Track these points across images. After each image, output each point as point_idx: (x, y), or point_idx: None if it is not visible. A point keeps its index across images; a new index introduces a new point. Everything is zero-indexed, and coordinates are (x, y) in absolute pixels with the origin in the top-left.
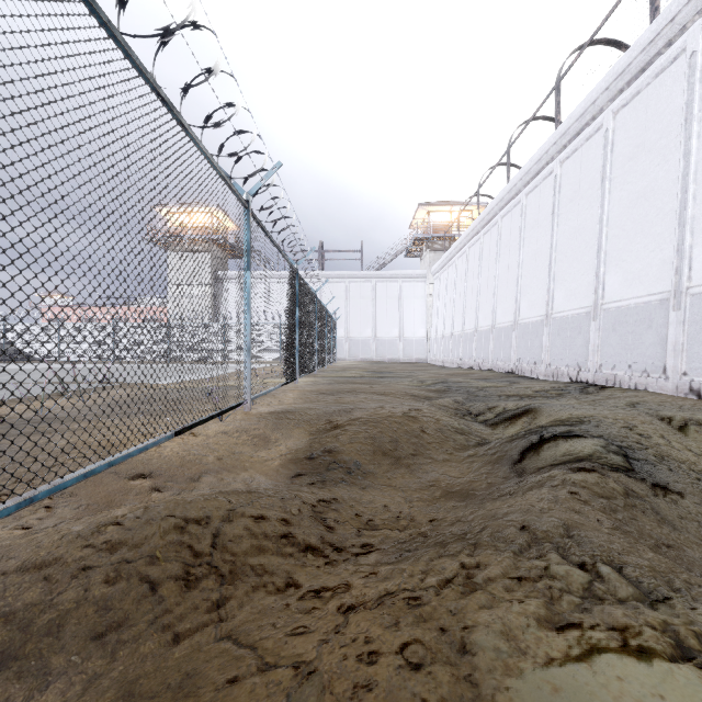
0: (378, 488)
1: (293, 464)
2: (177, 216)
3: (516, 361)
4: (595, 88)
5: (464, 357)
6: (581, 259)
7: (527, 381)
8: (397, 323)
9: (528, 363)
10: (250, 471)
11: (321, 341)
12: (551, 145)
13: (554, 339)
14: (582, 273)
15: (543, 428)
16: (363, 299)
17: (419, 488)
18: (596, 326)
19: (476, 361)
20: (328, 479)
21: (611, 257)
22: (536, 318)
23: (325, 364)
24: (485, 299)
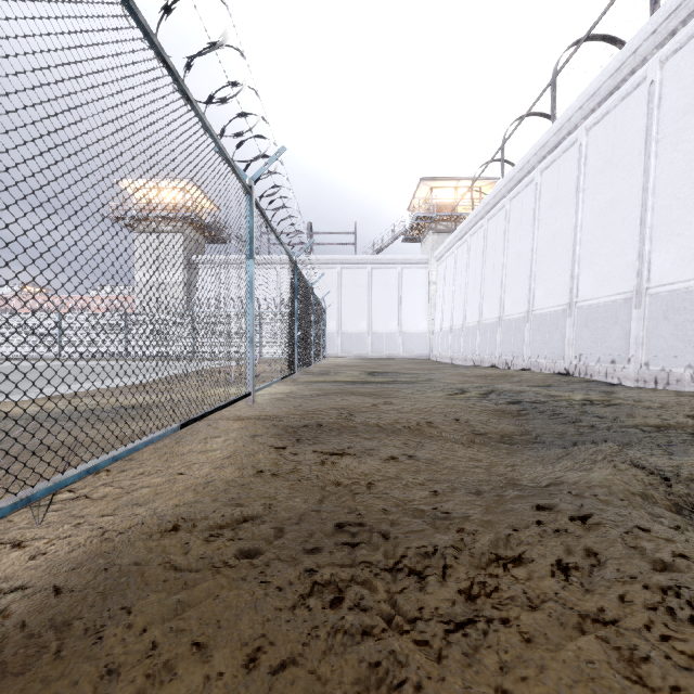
0: None
1: None
2: (145, 192)
3: (573, 358)
4: None
5: (483, 352)
6: None
7: (616, 389)
8: (396, 314)
9: (598, 362)
10: None
11: (306, 331)
12: (645, 37)
13: (655, 326)
14: None
15: None
16: (357, 288)
17: None
18: None
19: (502, 358)
20: None
21: None
22: (614, 297)
23: (311, 362)
24: (515, 280)
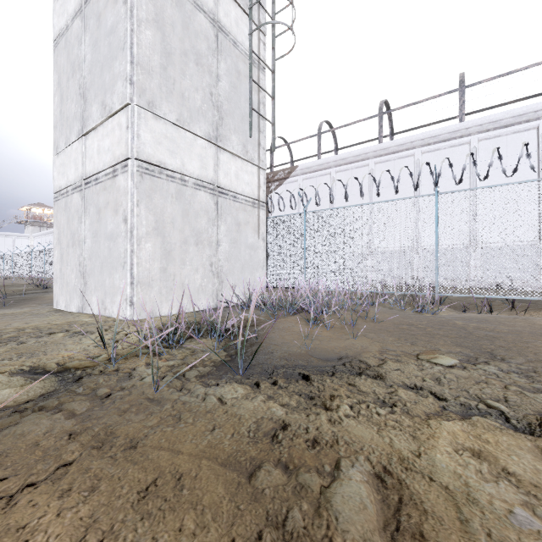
0: None
1: None
2: None
3: None
4: None
5: None
6: None
7: None
8: None
9: None
10: None
11: None
12: None
13: None
14: None
15: None
16: None
17: None
18: None
19: None
20: None
21: None
22: None
23: None
24: None
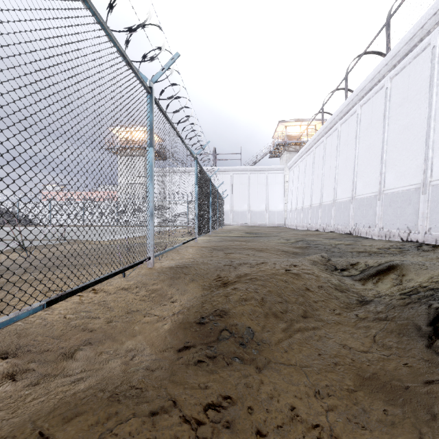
0: (277, 369)
1: (182, 331)
2: (123, 134)
3: (353, 225)
4: (423, 15)
5: (312, 222)
6: (410, 148)
7: (365, 240)
8: (264, 200)
9: (363, 227)
10: (138, 337)
11: (214, 212)
12: (383, 66)
13: (386, 209)
14: (411, 159)
15: (436, 291)
16: (242, 185)
17: (323, 368)
18: (425, 198)
19: (321, 225)
20: (219, 355)
21: (438, 144)
22: (370, 194)
23: (217, 227)
24: (328, 183)
